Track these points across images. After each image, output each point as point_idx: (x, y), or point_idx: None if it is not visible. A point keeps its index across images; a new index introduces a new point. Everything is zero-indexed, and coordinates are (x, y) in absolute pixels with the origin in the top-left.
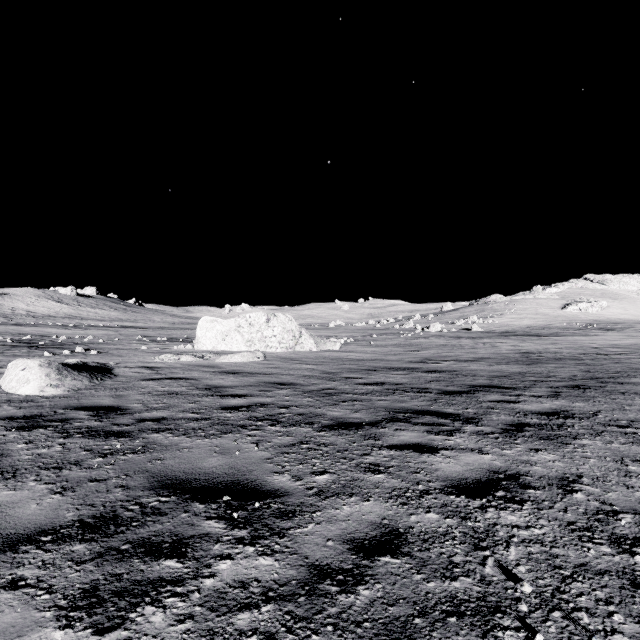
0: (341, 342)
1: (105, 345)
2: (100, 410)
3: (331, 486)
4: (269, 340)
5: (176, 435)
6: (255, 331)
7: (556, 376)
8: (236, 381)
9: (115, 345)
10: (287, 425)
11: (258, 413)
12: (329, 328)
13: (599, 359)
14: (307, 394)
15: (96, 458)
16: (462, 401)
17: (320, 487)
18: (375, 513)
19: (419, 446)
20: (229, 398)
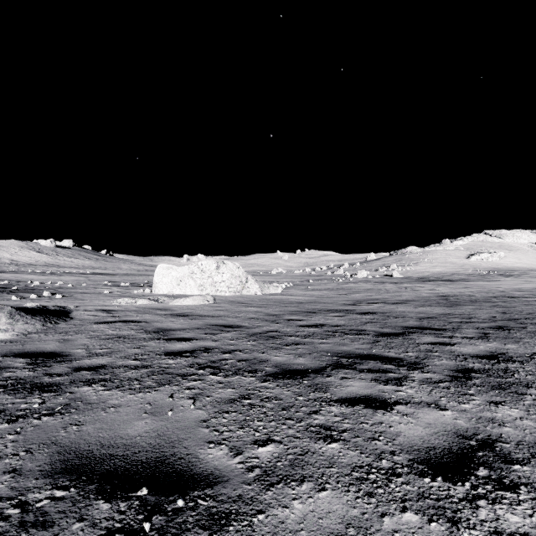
0: (282, 287)
1: (72, 289)
2: (39, 357)
3: (277, 464)
4: (219, 285)
5: (108, 388)
6: (206, 277)
7: (477, 317)
8: (185, 324)
9: (81, 289)
10: (229, 374)
11: (201, 359)
12: (272, 274)
13: (510, 301)
14: (251, 337)
15: (3, 423)
16: (400, 343)
17: (263, 466)
18: (336, 514)
19: (370, 400)
20: (175, 342)
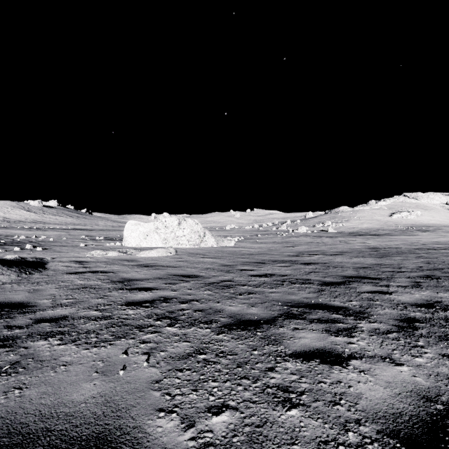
0: (235, 240)
1: (53, 243)
2: (6, 307)
3: (233, 440)
4: (180, 239)
5: (64, 342)
6: (169, 232)
7: (406, 267)
8: (148, 274)
9: (61, 243)
10: (185, 325)
11: (159, 309)
12: (226, 230)
13: (431, 253)
14: (208, 286)
15: None
16: (343, 292)
17: (217, 444)
18: None
19: (325, 354)
20: (136, 292)
